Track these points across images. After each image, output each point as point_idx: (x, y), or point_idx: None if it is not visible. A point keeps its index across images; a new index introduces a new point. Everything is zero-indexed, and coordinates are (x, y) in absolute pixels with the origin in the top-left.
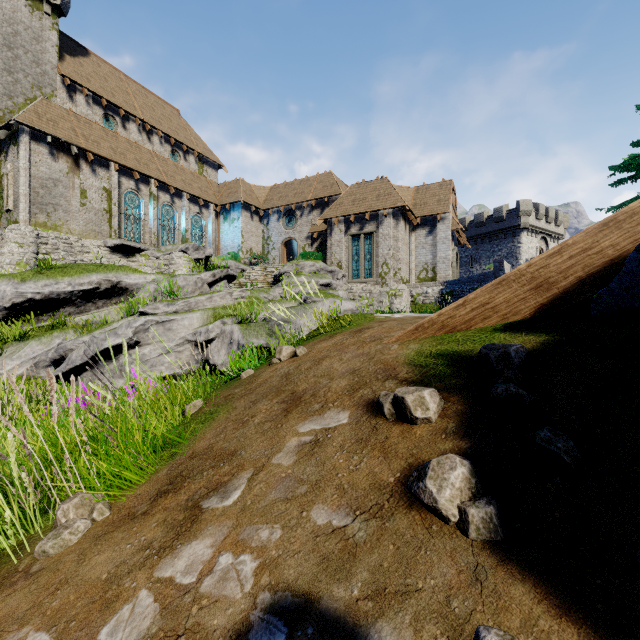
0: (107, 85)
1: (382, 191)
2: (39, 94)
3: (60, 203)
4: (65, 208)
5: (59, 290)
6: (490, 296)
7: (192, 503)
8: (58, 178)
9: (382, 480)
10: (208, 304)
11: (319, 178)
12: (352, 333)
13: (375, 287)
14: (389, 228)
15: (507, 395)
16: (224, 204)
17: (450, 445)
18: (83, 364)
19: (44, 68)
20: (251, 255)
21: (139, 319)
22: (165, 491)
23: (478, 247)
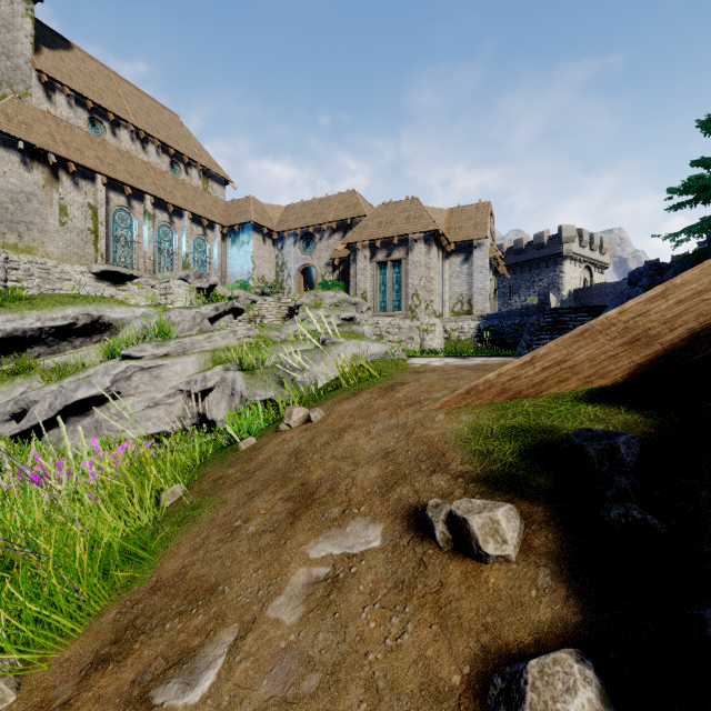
0: (93, 84)
1: (412, 213)
2: (9, 92)
3: (34, 221)
4: (41, 227)
5: (25, 326)
6: (568, 352)
7: (139, 691)
8: (32, 192)
9: (441, 678)
10: (207, 345)
11: (341, 197)
12: (382, 391)
13: (404, 321)
14: (420, 255)
15: (627, 523)
16: (232, 225)
17: (548, 614)
18: (48, 420)
19: (16, 61)
20: (263, 284)
21: (119, 365)
22: (104, 658)
23: (517, 276)
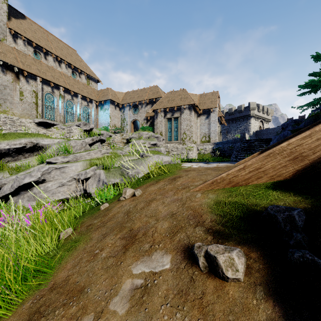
0: (36, 35)
1: (183, 96)
2: None
3: (7, 98)
4: (10, 101)
5: (1, 148)
6: (262, 163)
7: None
8: (6, 84)
9: None
10: (87, 157)
11: (150, 88)
12: (170, 180)
13: (179, 145)
14: (186, 115)
15: (304, 261)
16: (100, 101)
17: (264, 316)
18: (11, 193)
19: None
20: (115, 128)
21: (45, 166)
22: None
23: (230, 125)
